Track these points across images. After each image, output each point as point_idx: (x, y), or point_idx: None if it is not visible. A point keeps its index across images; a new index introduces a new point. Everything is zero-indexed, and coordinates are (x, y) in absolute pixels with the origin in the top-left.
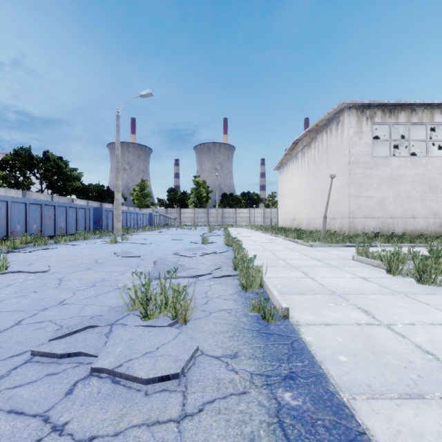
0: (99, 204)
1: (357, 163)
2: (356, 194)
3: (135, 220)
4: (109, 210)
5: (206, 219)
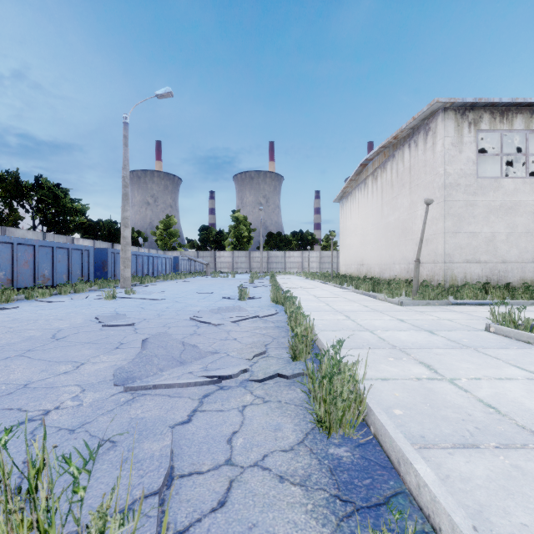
0: (110, 245)
1: (456, 186)
2: (455, 229)
3: (154, 266)
4: (118, 252)
5: (248, 264)
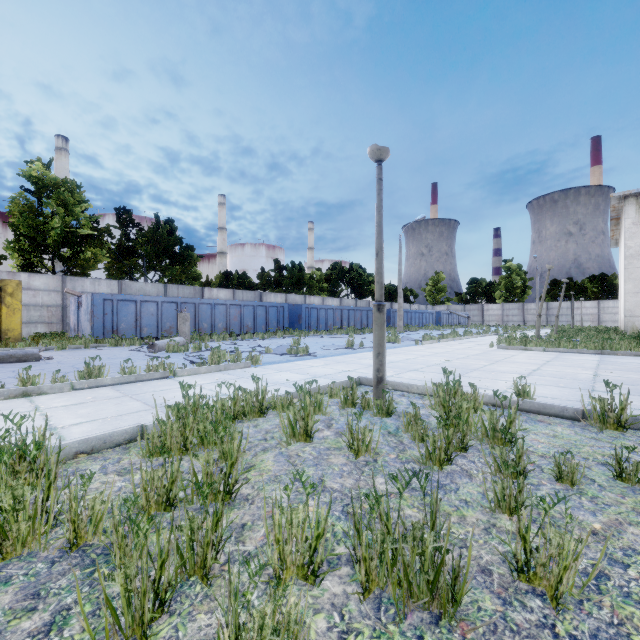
0: (390, 304)
1: (637, 256)
2: (636, 290)
3: (419, 319)
4: (395, 311)
5: (521, 317)
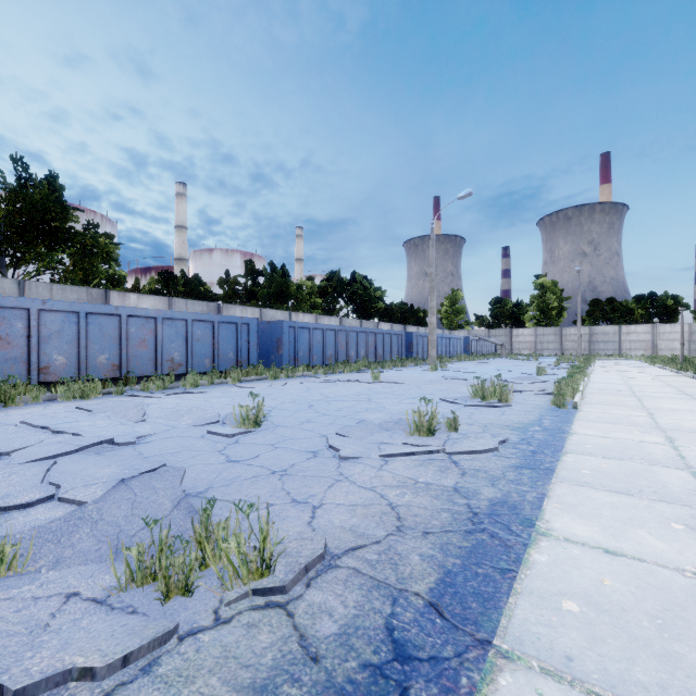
0: (403, 328)
1: None
2: None
3: (446, 347)
4: (419, 335)
5: (558, 344)
